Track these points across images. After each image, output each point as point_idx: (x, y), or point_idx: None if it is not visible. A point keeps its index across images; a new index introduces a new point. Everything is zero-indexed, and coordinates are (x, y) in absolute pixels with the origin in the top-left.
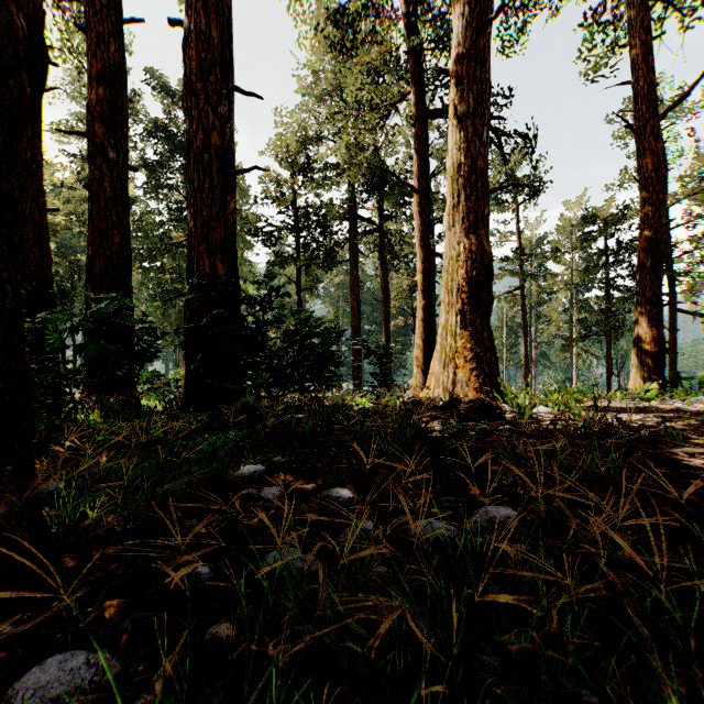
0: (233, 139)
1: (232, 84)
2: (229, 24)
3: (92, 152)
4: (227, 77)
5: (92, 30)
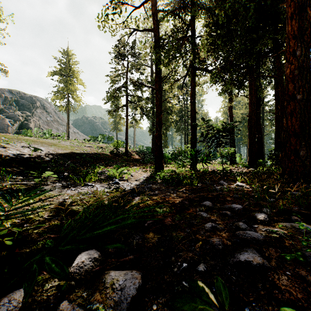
0: None
1: None
2: None
3: (276, 121)
4: None
5: (276, 99)
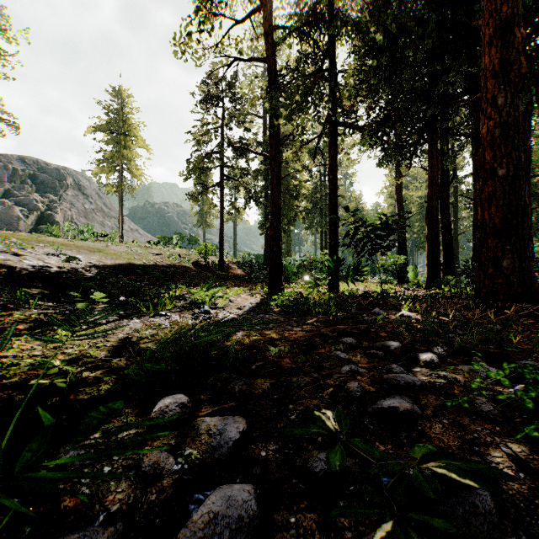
0: (529, 196)
1: (528, 177)
2: (527, 158)
3: (475, 210)
4: (526, 176)
5: (475, 174)
